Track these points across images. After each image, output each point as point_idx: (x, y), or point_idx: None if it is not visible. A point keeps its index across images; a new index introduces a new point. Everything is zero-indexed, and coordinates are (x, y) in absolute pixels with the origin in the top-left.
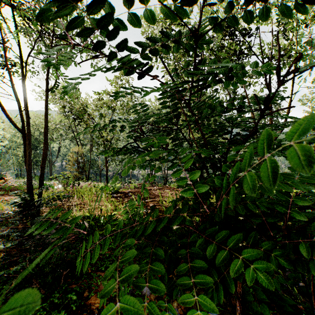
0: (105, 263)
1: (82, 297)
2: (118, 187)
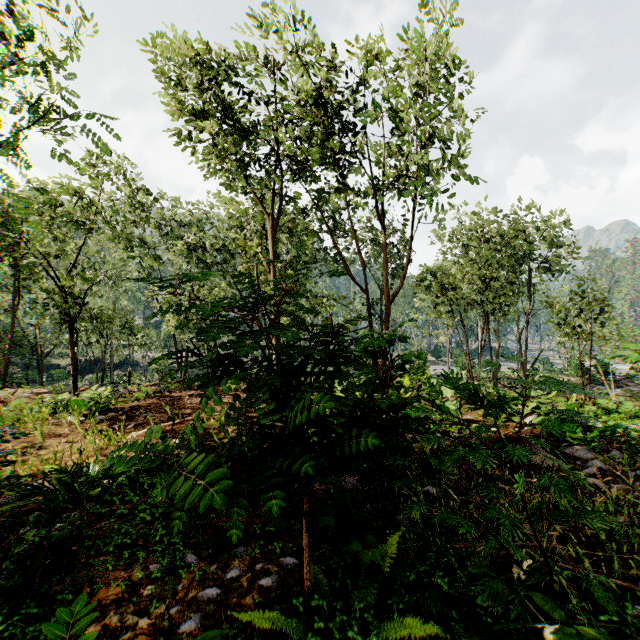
0: (113, 539)
1: None
2: (110, 399)
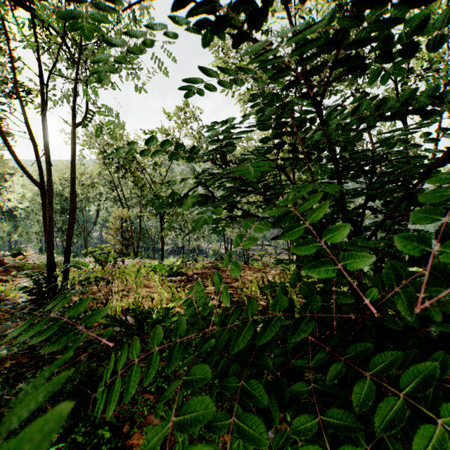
0: (156, 380)
1: (121, 433)
2: (179, 267)
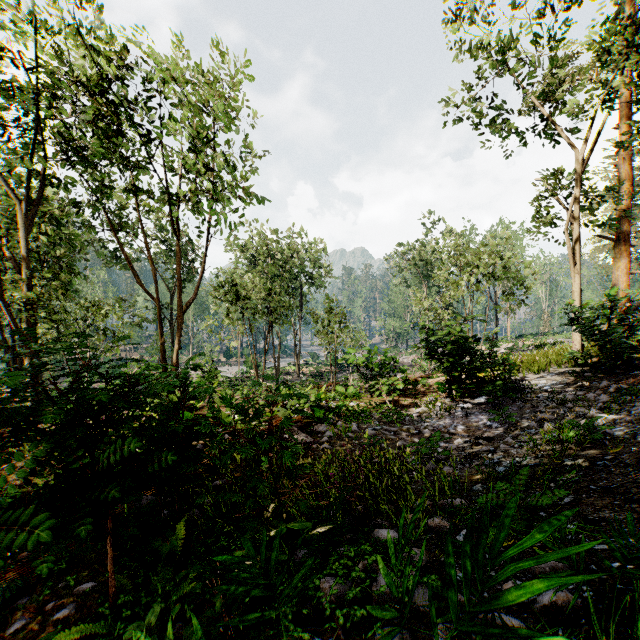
0: None
1: None
2: None
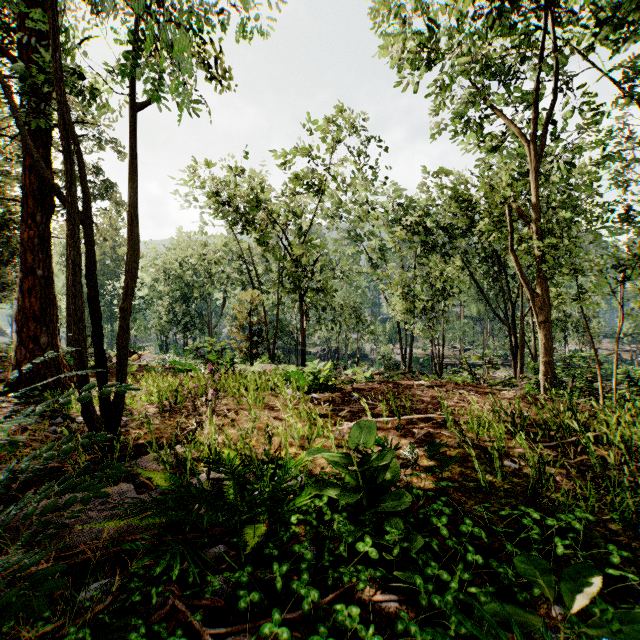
0: None
1: None
2: (328, 377)
